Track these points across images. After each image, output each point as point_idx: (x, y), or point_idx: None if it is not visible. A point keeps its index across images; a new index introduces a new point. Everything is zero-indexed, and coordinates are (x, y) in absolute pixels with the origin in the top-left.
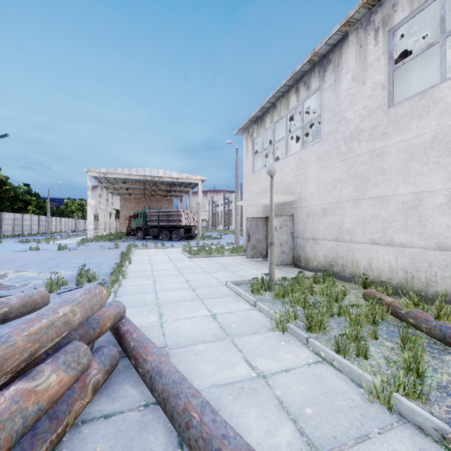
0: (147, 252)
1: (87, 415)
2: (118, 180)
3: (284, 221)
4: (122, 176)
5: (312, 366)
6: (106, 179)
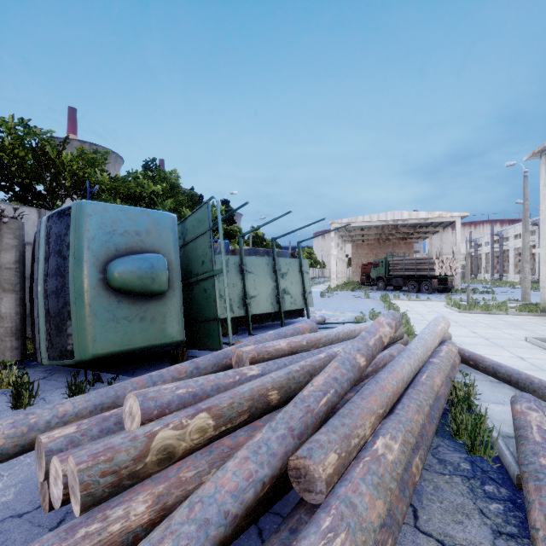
0: (404, 304)
1: (456, 376)
2: (355, 228)
3: None
4: (362, 224)
5: None
6: (344, 228)
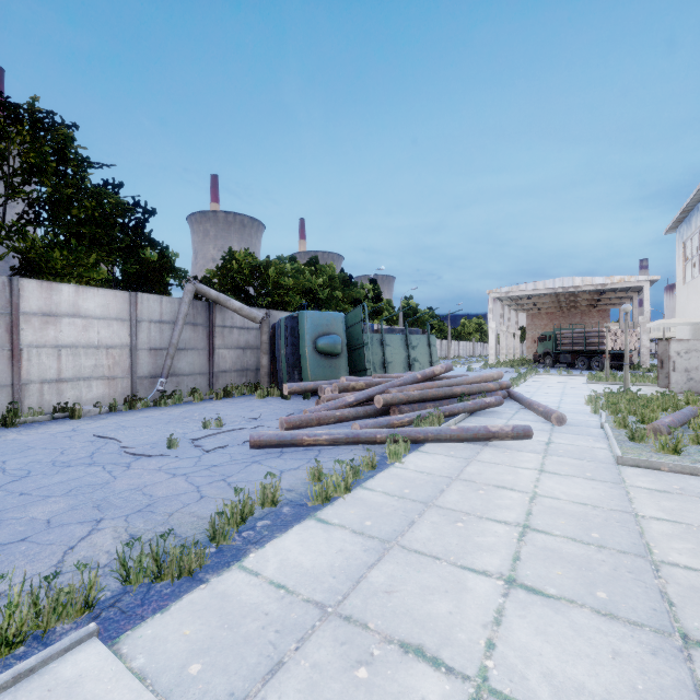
0: (546, 377)
1: None
2: (521, 296)
3: (692, 346)
4: (525, 293)
5: (586, 409)
6: (507, 297)
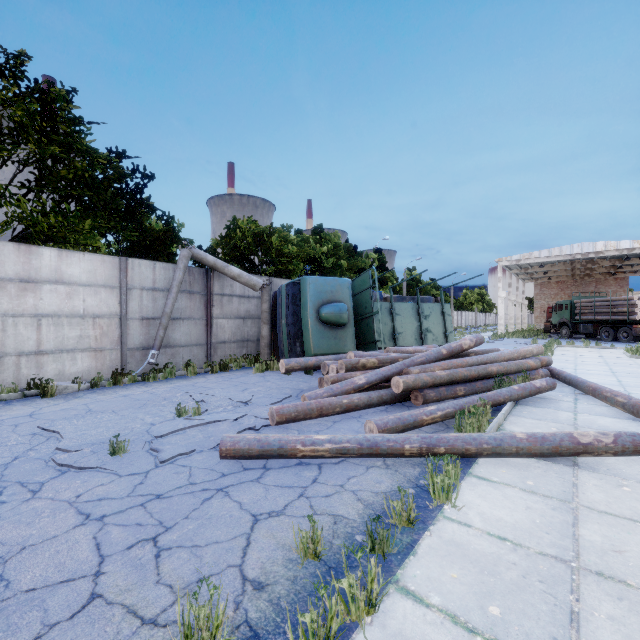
0: (573, 350)
1: None
2: (532, 264)
3: None
4: (538, 260)
5: None
6: (517, 265)
